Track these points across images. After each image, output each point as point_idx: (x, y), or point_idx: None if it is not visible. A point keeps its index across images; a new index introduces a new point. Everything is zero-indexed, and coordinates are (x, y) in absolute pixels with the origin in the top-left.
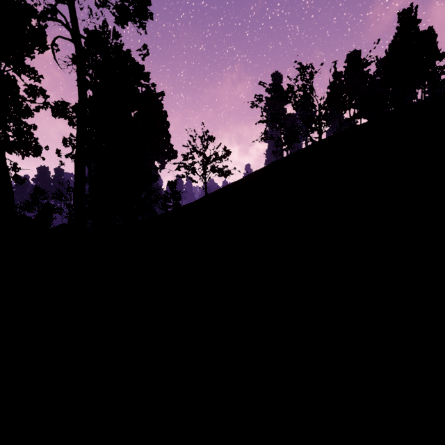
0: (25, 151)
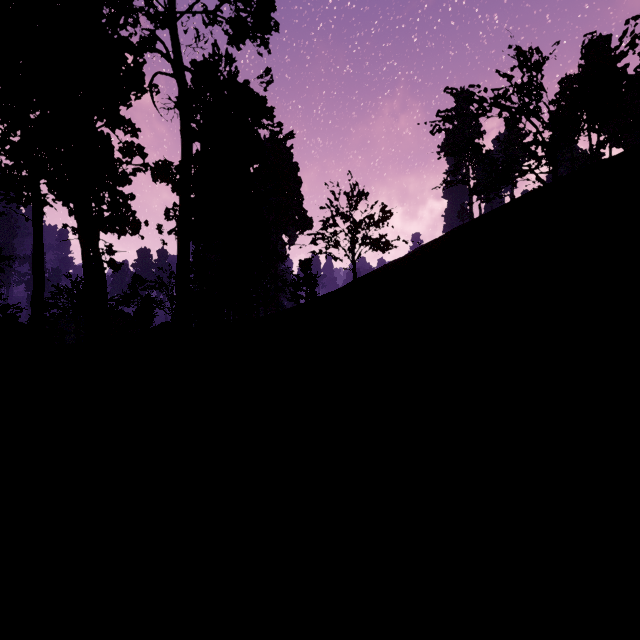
0: (121, 228)
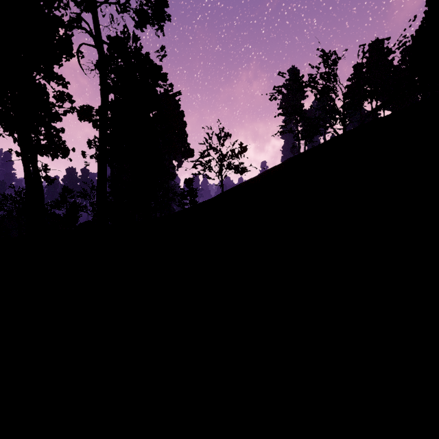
0: (54, 153)
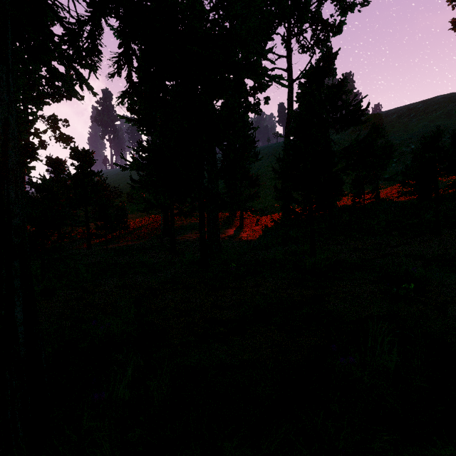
0: None
